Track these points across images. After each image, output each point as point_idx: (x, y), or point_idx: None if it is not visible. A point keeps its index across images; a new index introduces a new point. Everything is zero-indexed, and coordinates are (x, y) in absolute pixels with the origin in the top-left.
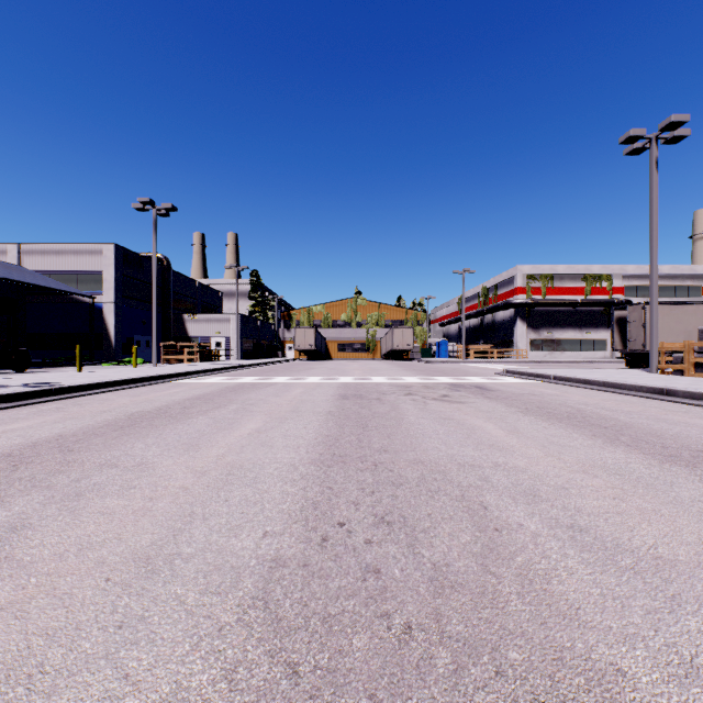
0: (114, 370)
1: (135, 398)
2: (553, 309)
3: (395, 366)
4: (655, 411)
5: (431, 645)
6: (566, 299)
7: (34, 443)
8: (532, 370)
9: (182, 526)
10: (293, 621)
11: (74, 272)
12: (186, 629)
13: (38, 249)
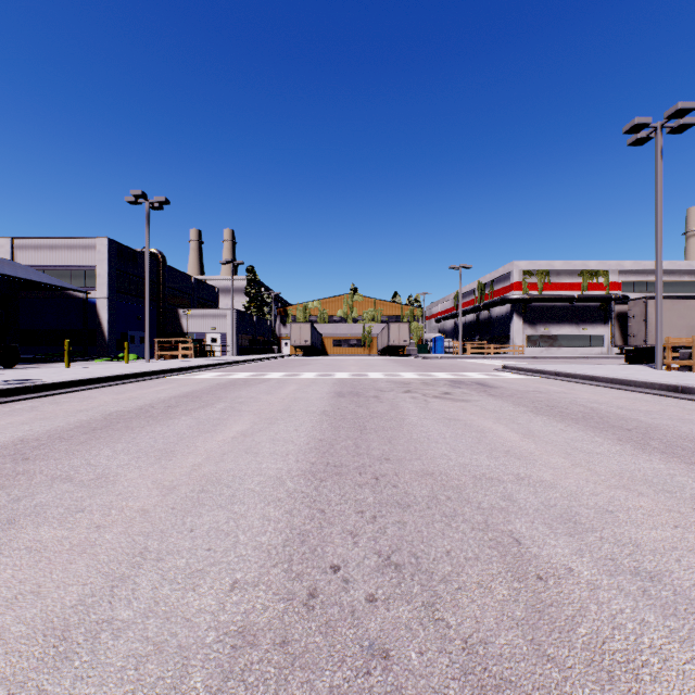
0: (105, 366)
1: (119, 395)
2: (549, 304)
3: (392, 362)
4: (675, 410)
5: None
6: (563, 294)
7: None
8: (532, 366)
9: (127, 572)
10: None
11: (67, 267)
12: None
13: (32, 244)
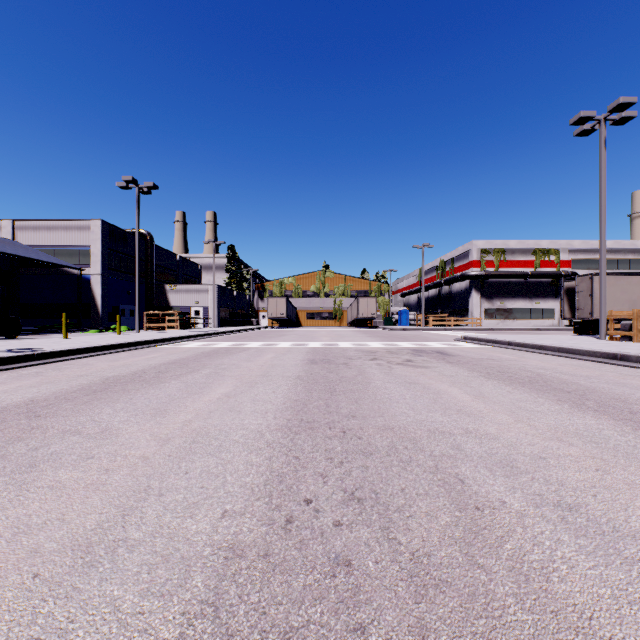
0: (99, 337)
1: (114, 362)
2: (505, 280)
3: (361, 333)
4: (612, 375)
5: None
6: (517, 271)
7: (3, 408)
8: (488, 337)
9: (135, 504)
10: (247, 637)
11: (64, 247)
12: None
13: (31, 225)
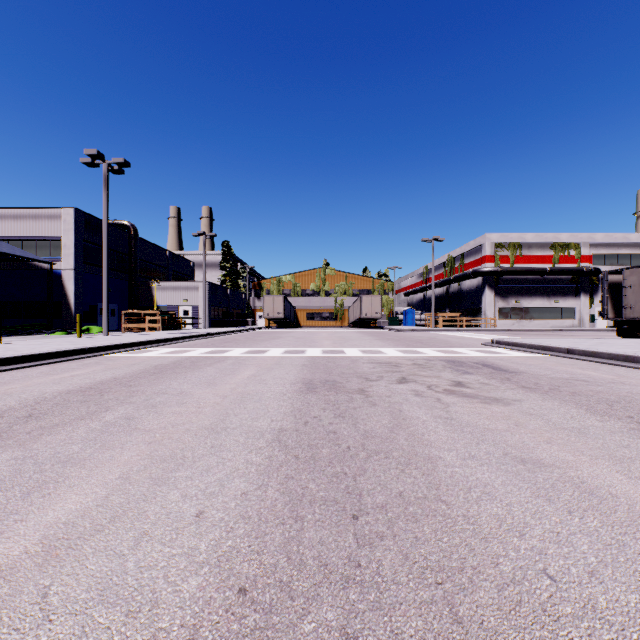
0: (46, 341)
1: None
2: (521, 277)
3: (366, 335)
4: None
5: None
6: (534, 267)
7: None
8: (529, 341)
9: None
10: None
11: (32, 238)
12: None
13: None
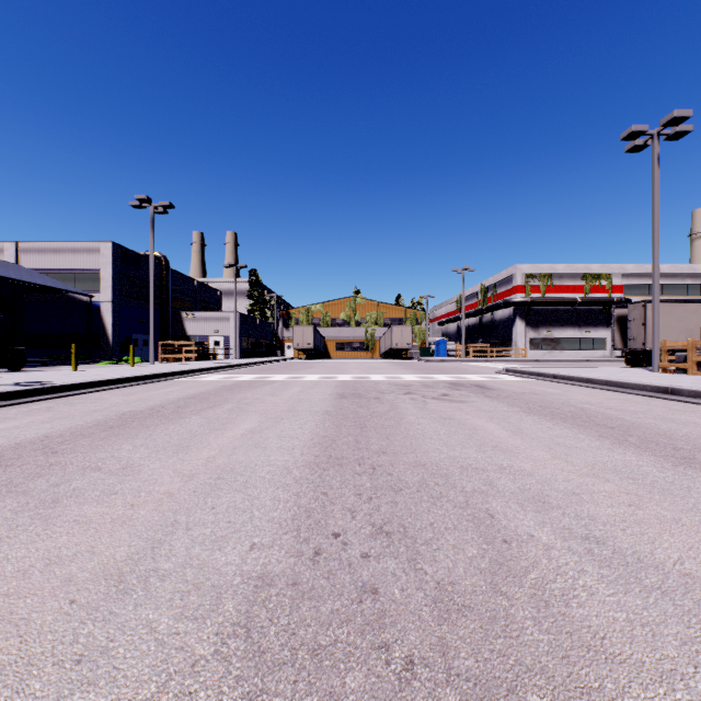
0: (111, 369)
1: (129, 397)
2: (552, 307)
3: (394, 365)
4: (661, 410)
5: (436, 685)
6: (565, 298)
7: (18, 444)
8: (532, 369)
9: (163, 537)
10: (278, 654)
11: (71, 271)
12: (154, 665)
13: (36, 248)
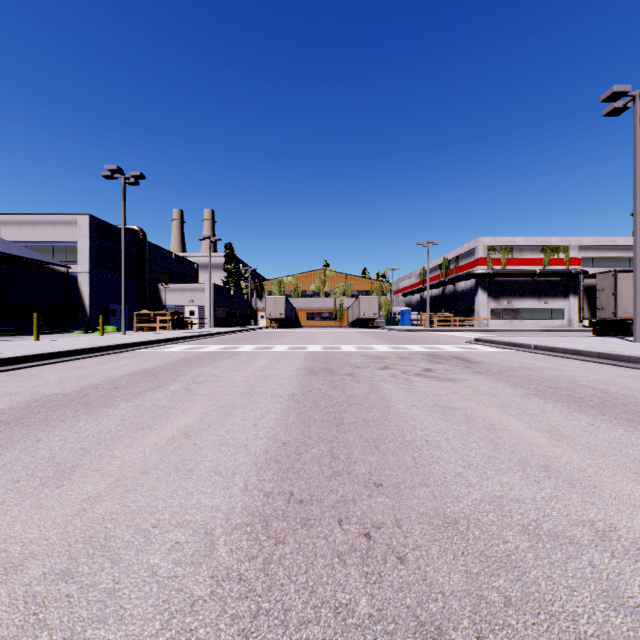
0: (76, 339)
1: (69, 373)
2: (512, 279)
3: (363, 334)
4: None
5: None
6: (525, 269)
7: None
8: (505, 339)
9: None
10: None
11: (49, 243)
12: None
13: (15, 220)
